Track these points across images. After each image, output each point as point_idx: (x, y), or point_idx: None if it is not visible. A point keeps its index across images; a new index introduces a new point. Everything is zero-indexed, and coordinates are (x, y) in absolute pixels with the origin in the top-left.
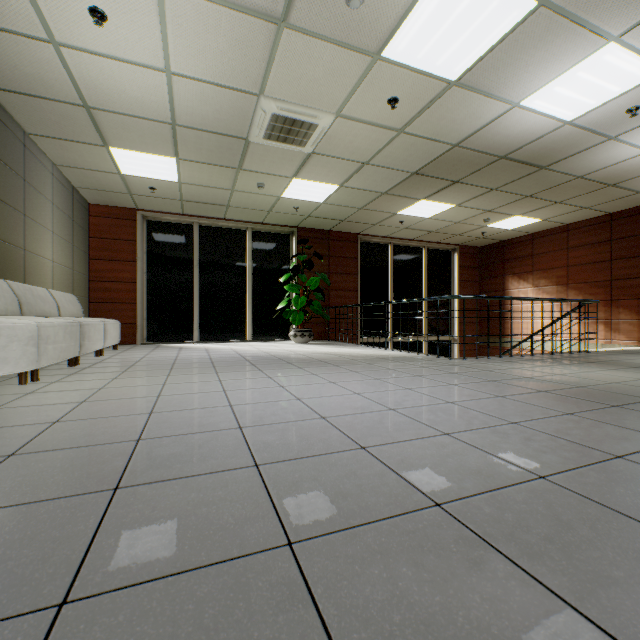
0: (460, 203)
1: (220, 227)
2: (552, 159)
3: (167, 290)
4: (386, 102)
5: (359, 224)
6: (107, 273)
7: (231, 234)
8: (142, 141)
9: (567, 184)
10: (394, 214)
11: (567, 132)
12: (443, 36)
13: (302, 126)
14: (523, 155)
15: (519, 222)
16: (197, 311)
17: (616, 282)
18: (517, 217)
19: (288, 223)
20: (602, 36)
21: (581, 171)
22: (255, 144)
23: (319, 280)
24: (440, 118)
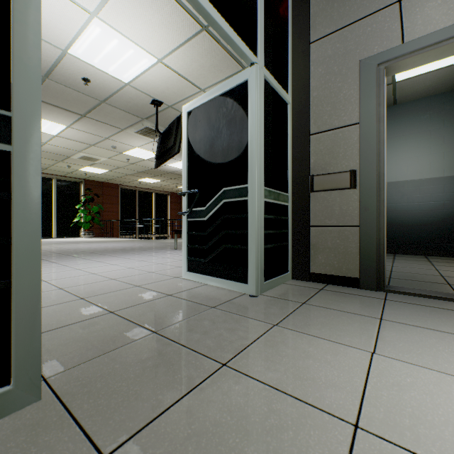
0: (163, 180)
1: None
2: None
3: None
4: (126, 159)
5: (119, 181)
6: None
7: (43, 180)
8: None
9: None
10: (136, 180)
11: None
12: (140, 154)
13: (95, 159)
14: (177, 173)
15: None
16: None
17: None
18: None
19: (79, 177)
20: (179, 160)
21: None
22: (72, 158)
23: (98, 208)
24: (145, 164)
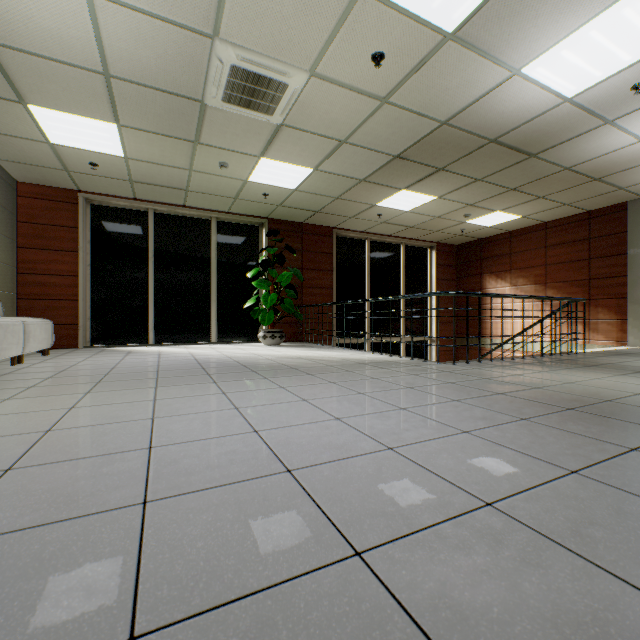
0: (442, 195)
1: (180, 215)
2: (543, 145)
3: (116, 285)
4: (369, 58)
5: (335, 216)
6: (40, 264)
7: (192, 223)
8: (69, 97)
9: (553, 176)
10: (372, 206)
11: (565, 112)
12: None
13: (269, 86)
14: (514, 139)
15: (499, 218)
16: (152, 310)
17: (595, 281)
18: (498, 213)
19: (257, 213)
20: None
21: (570, 161)
22: (213, 109)
23: (291, 276)
24: (430, 85)
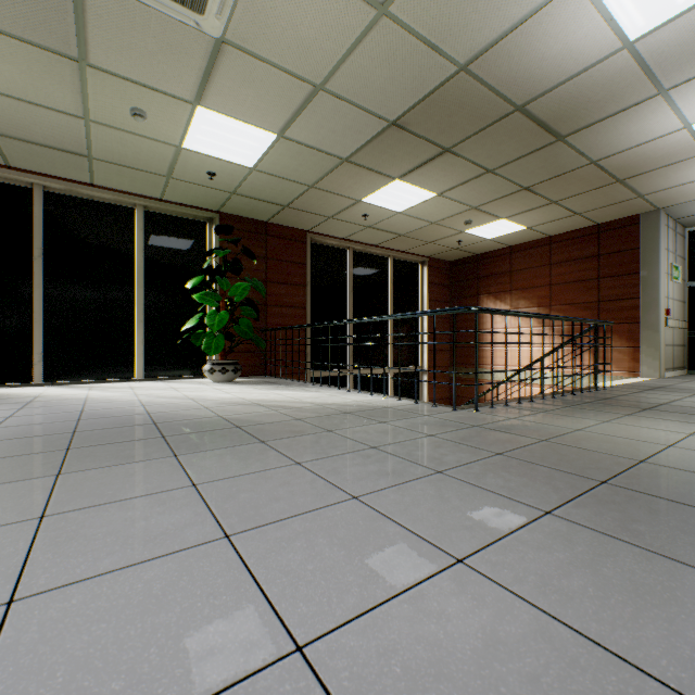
0: (444, 191)
1: (86, 198)
2: (577, 123)
3: None
4: None
5: (309, 215)
6: None
7: (107, 212)
8: None
9: (575, 173)
10: (357, 202)
11: (618, 67)
12: None
13: None
14: (546, 108)
15: (502, 229)
16: (40, 332)
17: (605, 304)
18: (503, 221)
19: (204, 204)
20: None
21: (600, 152)
22: None
23: (249, 287)
24: None
